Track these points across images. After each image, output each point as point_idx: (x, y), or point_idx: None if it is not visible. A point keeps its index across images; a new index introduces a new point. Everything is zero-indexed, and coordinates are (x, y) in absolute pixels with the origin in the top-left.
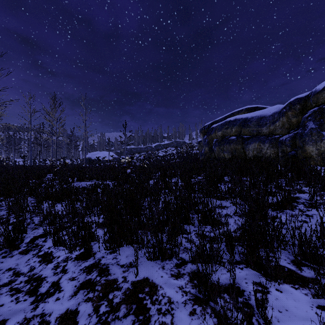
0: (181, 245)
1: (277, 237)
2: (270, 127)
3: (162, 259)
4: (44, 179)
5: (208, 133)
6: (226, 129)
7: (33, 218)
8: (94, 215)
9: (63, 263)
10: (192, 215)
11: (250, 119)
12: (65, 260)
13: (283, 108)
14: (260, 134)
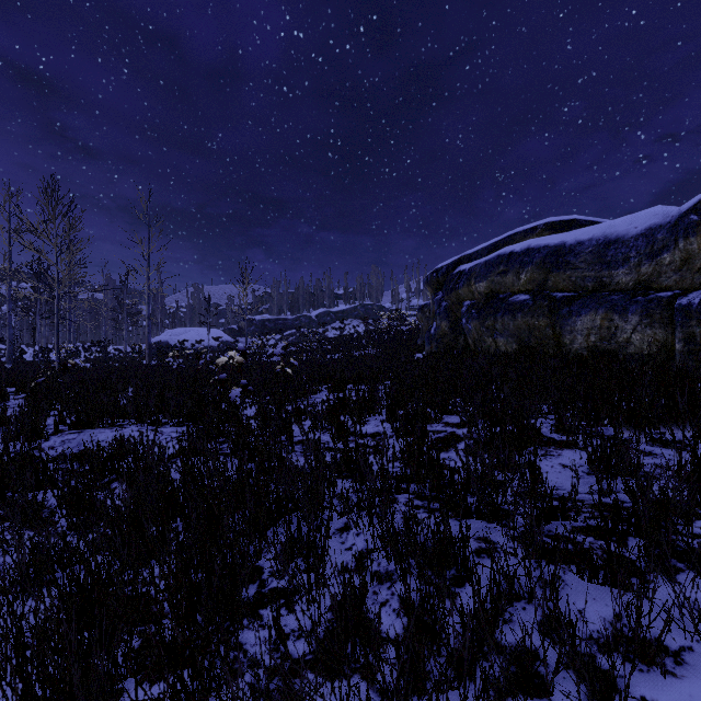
0: None
1: None
2: (643, 267)
3: None
4: None
5: (448, 287)
6: (502, 276)
7: None
8: None
9: None
10: None
11: (574, 248)
12: None
13: (687, 213)
14: (608, 289)
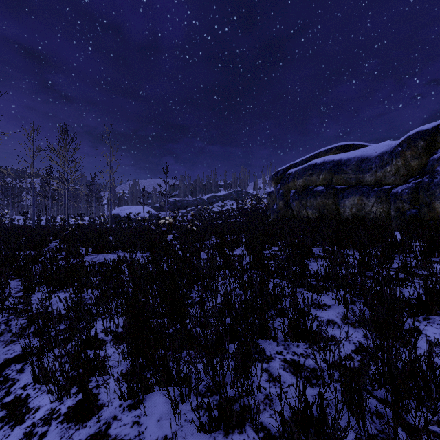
0: (258, 391)
1: (438, 381)
2: (377, 173)
3: (225, 428)
4: (44, 250)
5: (283, 182)
6: (310, 176)
7: (11, 322)
8: (110, 316)
9: (41, 426)
10: (273, 324)
11: (346, 162)
12: (46, 418)
13: (397, 146)
14: (362, 184)
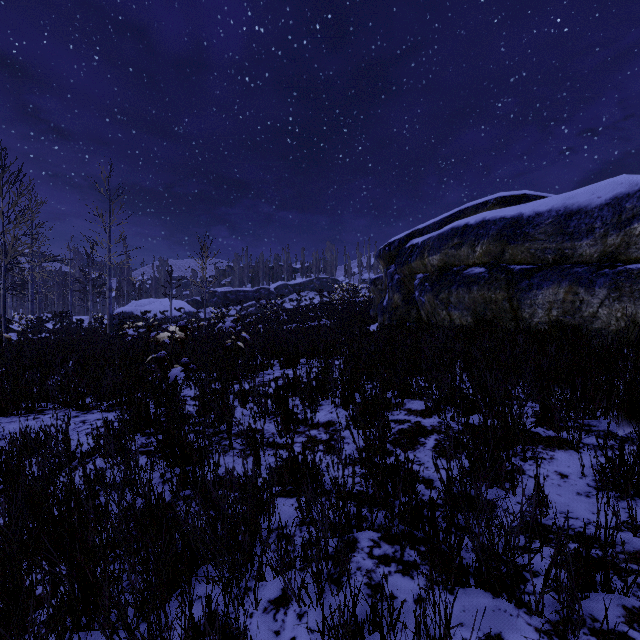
0: None
1: None
2: (609, 238)
3: None
4: None
5: (401, 260)
6: (456, 248)
7: None
8: None
9: None
10: None
11: (532, 219)
12: None
13: None
14: (570, 261)
